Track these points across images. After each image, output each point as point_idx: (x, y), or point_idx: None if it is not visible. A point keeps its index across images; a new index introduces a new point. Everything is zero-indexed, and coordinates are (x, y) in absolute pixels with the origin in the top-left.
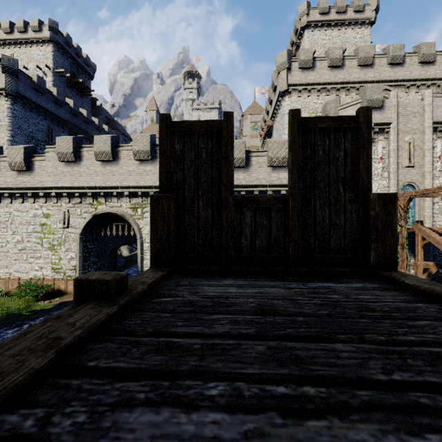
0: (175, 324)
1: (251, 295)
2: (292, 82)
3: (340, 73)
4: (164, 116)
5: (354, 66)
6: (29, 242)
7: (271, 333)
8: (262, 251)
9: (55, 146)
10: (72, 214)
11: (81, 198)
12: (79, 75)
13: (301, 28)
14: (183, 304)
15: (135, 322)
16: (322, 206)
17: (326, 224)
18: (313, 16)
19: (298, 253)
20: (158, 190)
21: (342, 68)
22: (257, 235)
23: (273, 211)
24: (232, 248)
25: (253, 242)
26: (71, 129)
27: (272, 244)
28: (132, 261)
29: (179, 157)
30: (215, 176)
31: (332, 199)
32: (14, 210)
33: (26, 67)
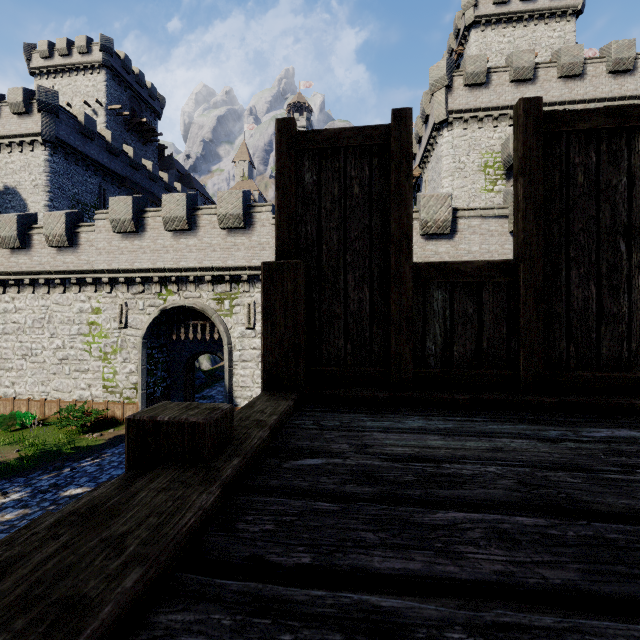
0: (359, 537)
1: (481, 455)
2: (454, 107)
3: (529, 90)
4: (284, 122)
5: (553, 78)
6: (73, 349)
7: (633, 586)
8: (465, 363)
9: (108, 211)
10: (131, 308)
11: (145, 285)
12: (141, 113)
13: (465, 28)
14: (351, 475)
15: (260, 526)
16: (582, 279)
17: (591, 314)
18: (485, 7)
19: (537, 369)
20: (254, 272)
21: (534, 82)
22: (456, 335)
23: (487, 290)
24: (409, 358)
25: (448, 348)
26: (131, 189)
27: (484, 352)
28: (215, 377)
29: (312, 196)
30: (376, 227)
31: (603, 266)
32: (52, 303)
33: (70, 104)
